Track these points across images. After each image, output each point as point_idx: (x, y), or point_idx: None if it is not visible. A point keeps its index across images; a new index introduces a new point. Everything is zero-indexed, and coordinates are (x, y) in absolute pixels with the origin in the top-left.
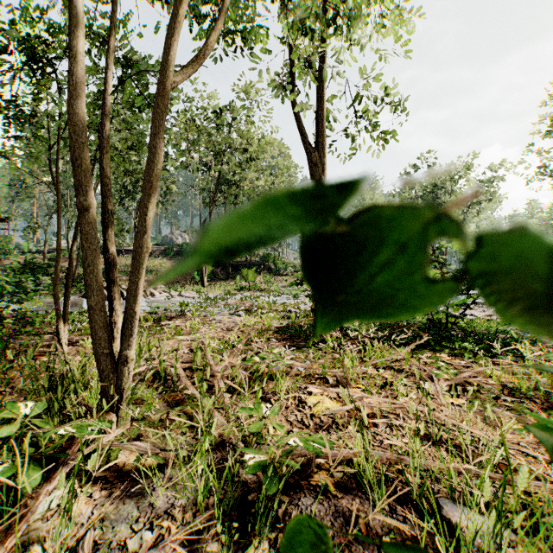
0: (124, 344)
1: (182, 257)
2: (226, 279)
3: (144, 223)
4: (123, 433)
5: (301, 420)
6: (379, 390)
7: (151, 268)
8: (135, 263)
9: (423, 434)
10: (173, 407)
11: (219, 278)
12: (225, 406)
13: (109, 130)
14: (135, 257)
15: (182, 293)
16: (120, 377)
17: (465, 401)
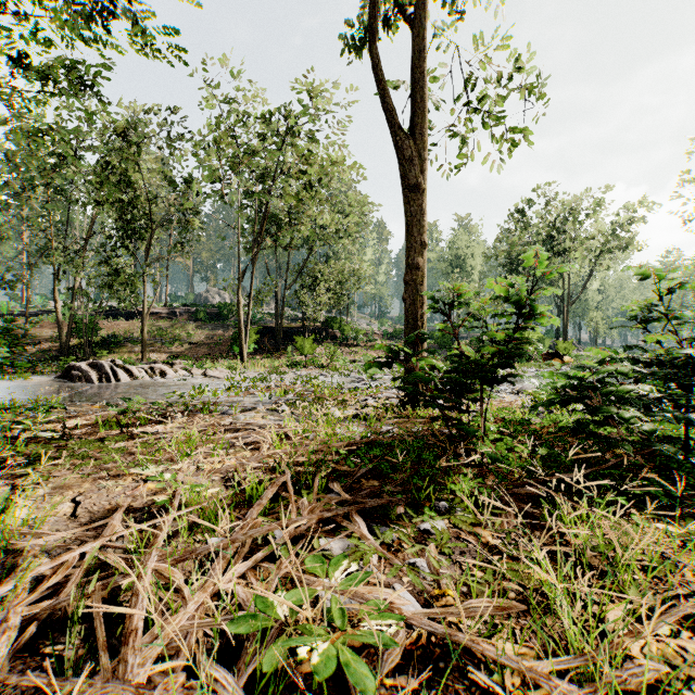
0: None
1: (218, 322)
2: (276, 351)
3: None
4: None
5: None
6: None
7: (175, 336)
8: None
9: None
10: None
11: (267, 350)
12: None
13: None
14: None
15: (208, 371)
16: None
17: None
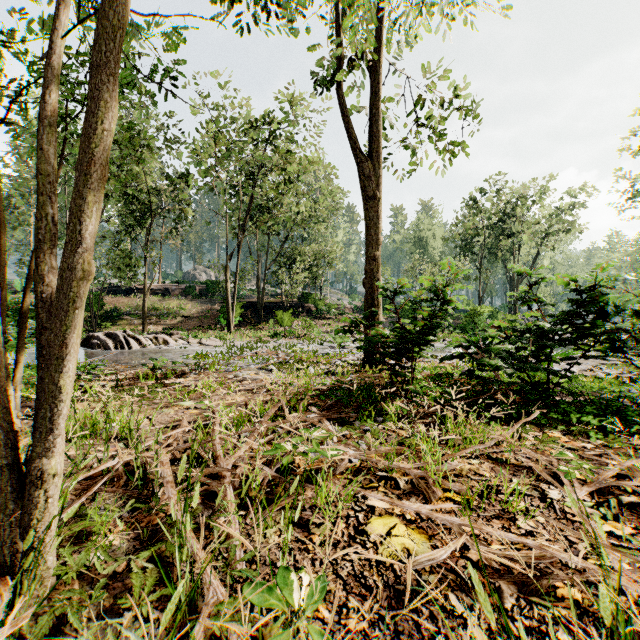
0: (38, 447)
1: (206, 298)
2: (258, 323)
3: (78, 225)
4: (35, 613)
5: (362, 575)
6: (481, 503)
7: (168, 310)
8: (60, 298)
9: (591, 615)
10: (144, 542)
11: (250, 322)
12: (232, 542)
13: (52, 90)
14: (60, 288)
15: (203, 340)
16: (29, 508)
17: (630, 528)
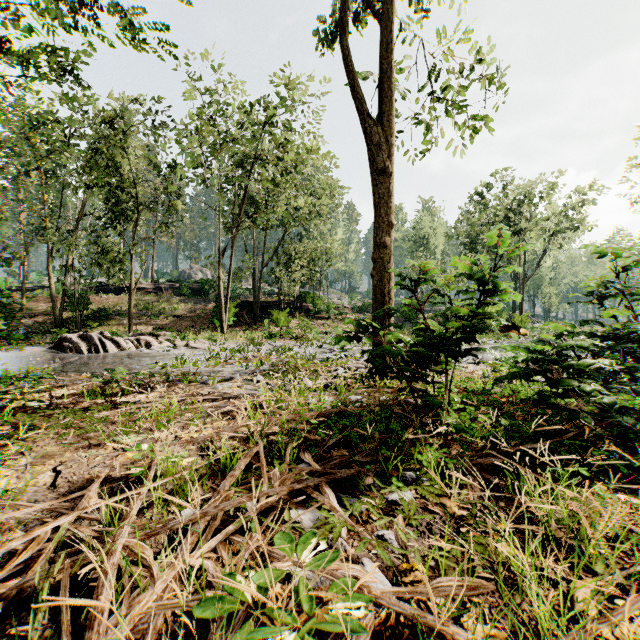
0: None
1: (201, 297)
2: (254, 323)
3: None
4: None
5: None
6: None
7: (160, 309)
8: None
9: None
10: None
11: (245, 322)
12: None
13: None
14: None
15: (191, 342)
16: None
17: None
